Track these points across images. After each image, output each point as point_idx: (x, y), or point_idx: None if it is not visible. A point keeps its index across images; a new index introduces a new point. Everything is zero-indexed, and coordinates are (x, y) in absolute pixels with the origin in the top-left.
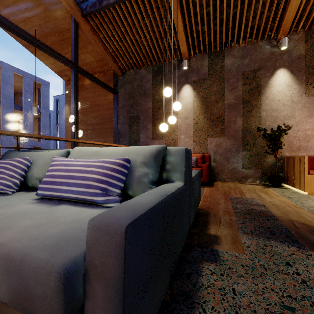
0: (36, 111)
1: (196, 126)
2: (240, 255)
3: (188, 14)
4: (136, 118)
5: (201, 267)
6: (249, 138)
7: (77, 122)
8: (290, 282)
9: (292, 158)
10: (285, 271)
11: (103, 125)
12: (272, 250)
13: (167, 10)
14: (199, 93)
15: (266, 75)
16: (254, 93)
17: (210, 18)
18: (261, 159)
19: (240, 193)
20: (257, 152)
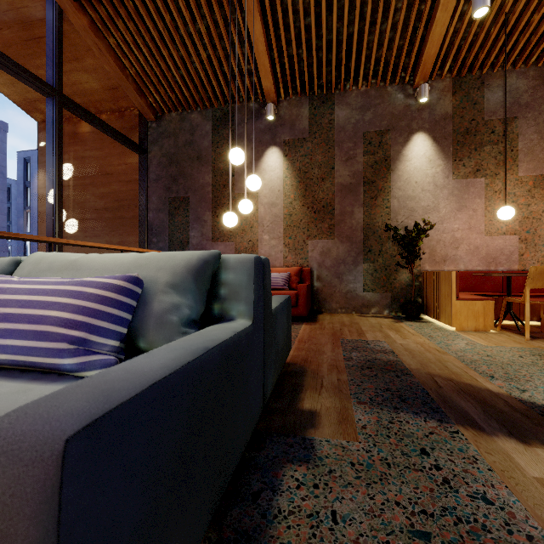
0: None
1: (288, 219)
2: (349, 445)
3: (274, 25)
4: (183, 202)
5: (281, 475)
6: (374, 241)
7: (59, 205)
8: (425, 486)
9: (434, 274)
10: (419, 465)
11: (119, 212)
12: (400, 430)
13: (237, 10)
14: (294, 164)
15: (398, 141)
16: (381, 170)
17: (311, 37)
18: (390, 275)
19: (358, 332)
20: (385, 265)
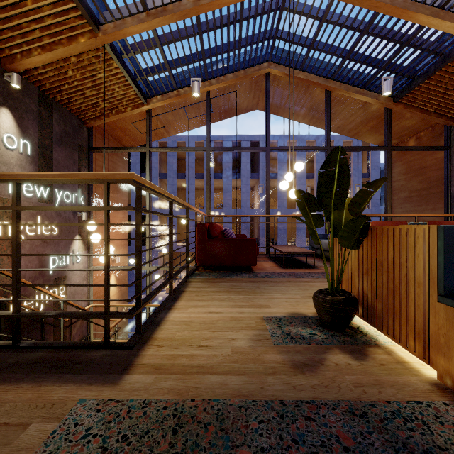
0: (358, 190)
1: None
2: None
3: None
4: None
5: None
6: None
7: (389, 197)
8: None
9: None
10: None
11: (431, 190)
12: None
13: None
14: None
15: None
16: None
17: None
18: None
19: None
20: None
